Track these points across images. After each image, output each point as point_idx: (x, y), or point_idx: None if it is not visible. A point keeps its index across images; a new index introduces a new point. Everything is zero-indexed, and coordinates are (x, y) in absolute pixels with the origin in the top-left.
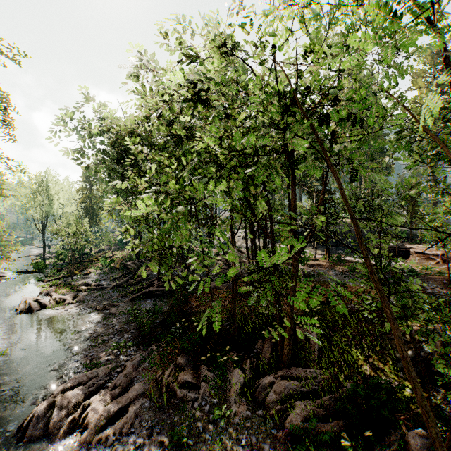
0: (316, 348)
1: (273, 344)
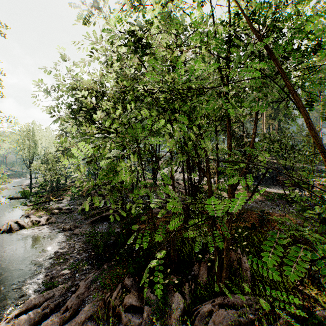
0: (249, 273)
1: (209, 267)
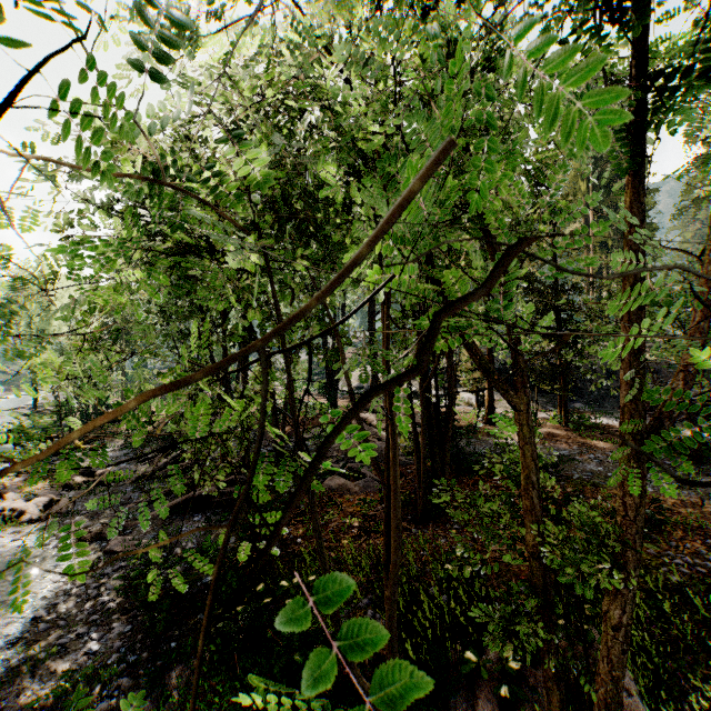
0: None
1: (503, 701)
